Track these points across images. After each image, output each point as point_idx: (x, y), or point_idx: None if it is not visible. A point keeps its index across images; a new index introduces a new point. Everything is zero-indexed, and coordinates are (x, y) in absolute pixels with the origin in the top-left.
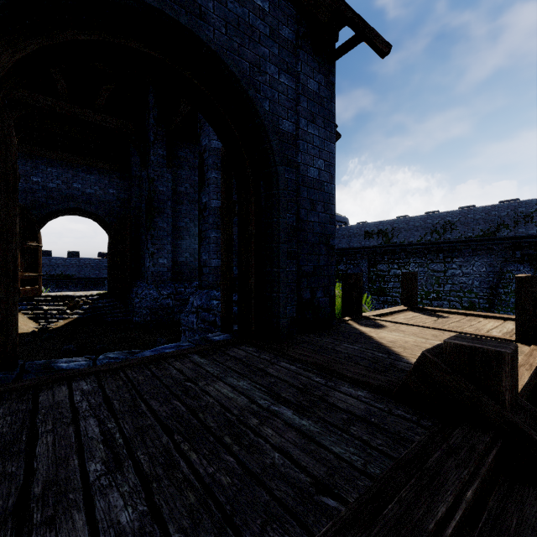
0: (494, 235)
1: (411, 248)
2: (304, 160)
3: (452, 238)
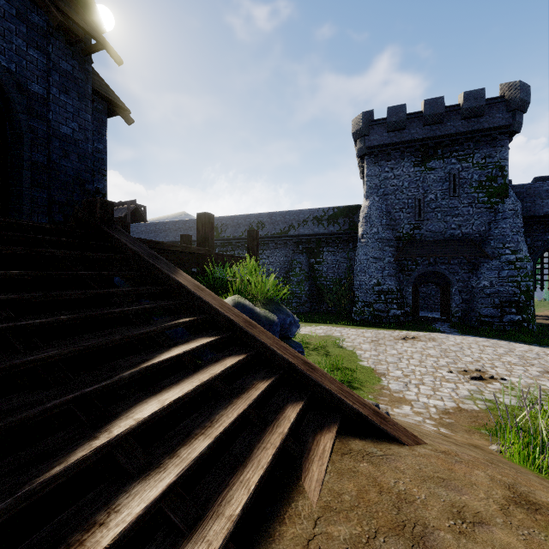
0: (287, 233)
1: (236, 242)
2: (56, 119)
3: (263, 234)
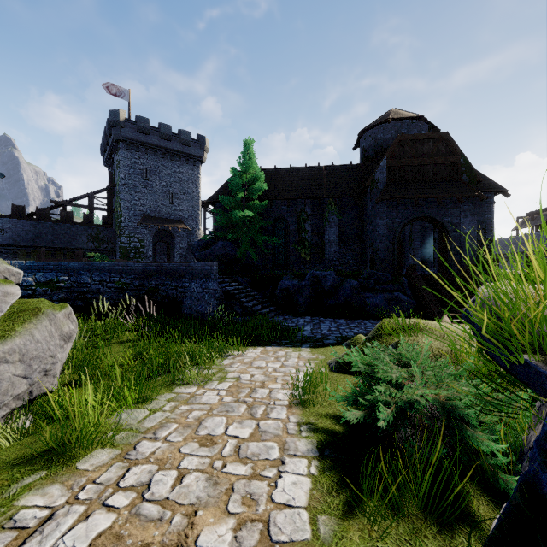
0: None
1: None
2: (462, 229)
3: None
